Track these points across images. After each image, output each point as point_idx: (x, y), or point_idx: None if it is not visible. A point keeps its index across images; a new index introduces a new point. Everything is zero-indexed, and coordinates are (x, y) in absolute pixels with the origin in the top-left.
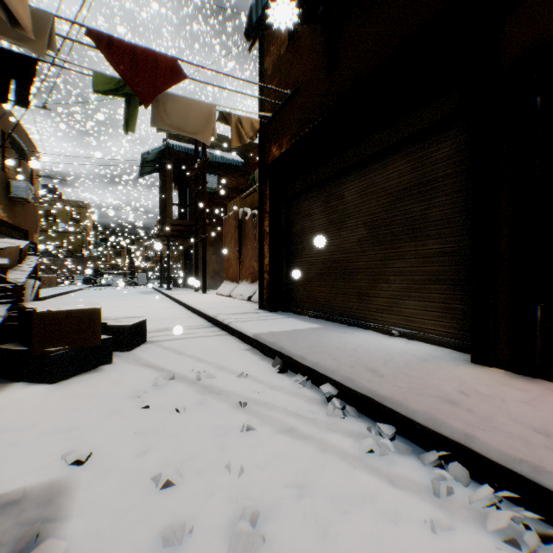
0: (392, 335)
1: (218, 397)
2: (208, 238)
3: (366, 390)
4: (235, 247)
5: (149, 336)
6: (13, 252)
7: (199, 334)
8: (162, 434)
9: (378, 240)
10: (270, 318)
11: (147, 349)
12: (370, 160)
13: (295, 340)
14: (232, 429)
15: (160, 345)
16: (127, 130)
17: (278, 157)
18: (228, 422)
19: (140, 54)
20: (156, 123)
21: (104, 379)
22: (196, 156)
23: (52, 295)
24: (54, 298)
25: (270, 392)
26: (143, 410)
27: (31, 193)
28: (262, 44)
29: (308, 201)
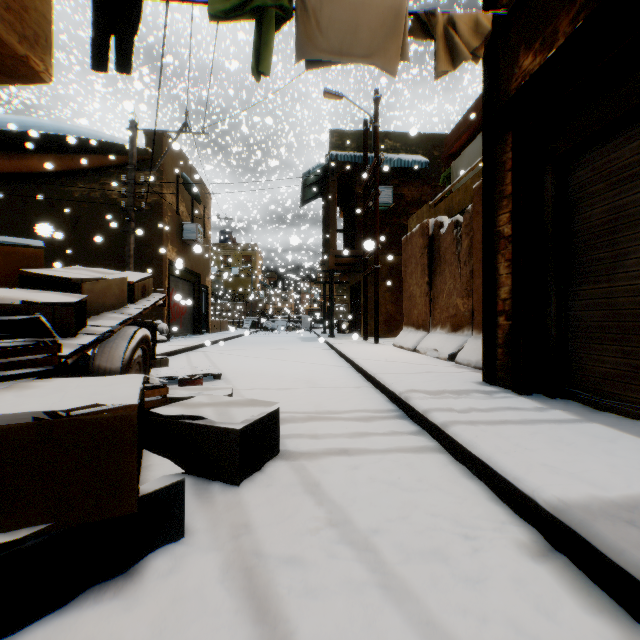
0: None
1: None
2: (380, 271)
3: None
4: (422, 277)
5: (289, 434)
6: (111, 287)
7: (379, 441)
8: None
9: None
10: (536, 417)
11: (273, 482)
12: None
13: None
14: None
15: (301, 469)
16: (257, 72)
17: (544, 65)
18: None
19: None
20: (303, 52)
21: None
22: (365, 164)
23: (214, 340)
24: (216, 344)
25: None
26: None
27: (199, 235)
28: None
29: None
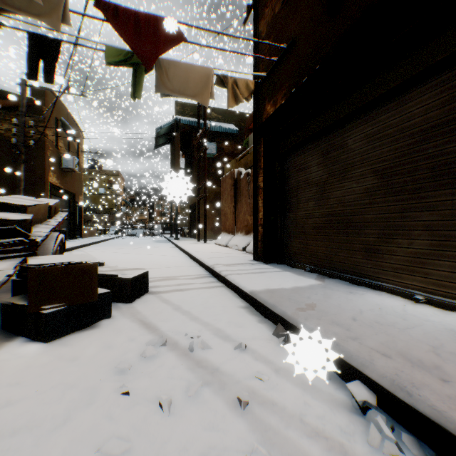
0: (416, 301)
1: (211, 383)
2: (209, 196)
3: (436, 413)
4: (231, 203)
5: (152, 286)
6: (41, 209)
7: (197, 285)
8: (133, 454)
9: (393, 190)
10: (266, 271)
11: (147, 301)
12: (381, 100)
13: (297, 302)
14: (228, 455)
15: (160, 296)
16: (134, 96)
17: (273, 114)
18: (223, 442)
19: (142, 20)
20: (160, 89)
21: (97, 340)
22: (198, 127)
23: (89, 243)
24: (90, 245)
25: (277, 380)
26: (121, 398)
27: (76, 165)
28: (256, 10)
29: (304, 154)
